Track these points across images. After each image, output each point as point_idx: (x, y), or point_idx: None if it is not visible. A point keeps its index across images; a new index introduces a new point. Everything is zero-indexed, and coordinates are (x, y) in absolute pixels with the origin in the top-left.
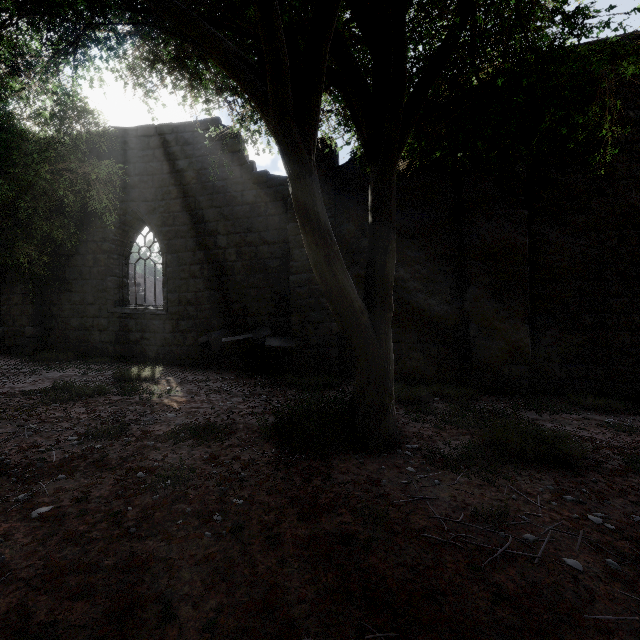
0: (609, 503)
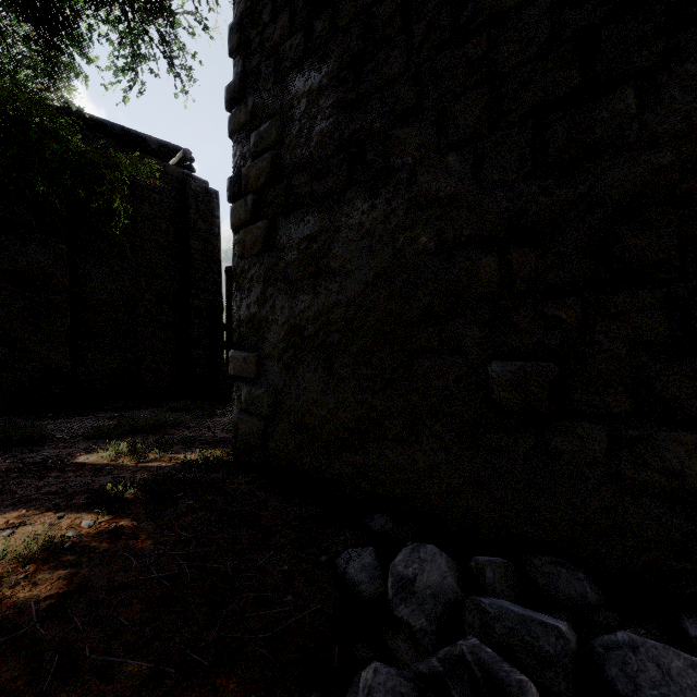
0: (37, 453)
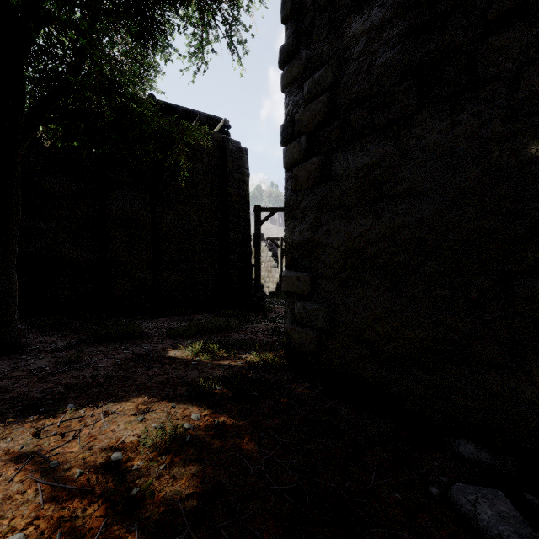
0: (140, 346)
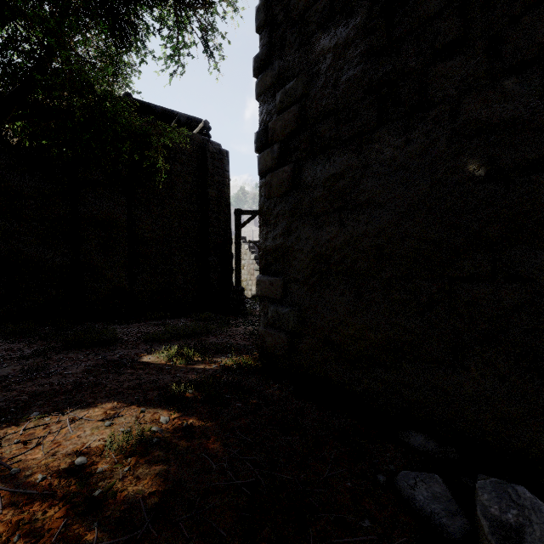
0: (113, 352)
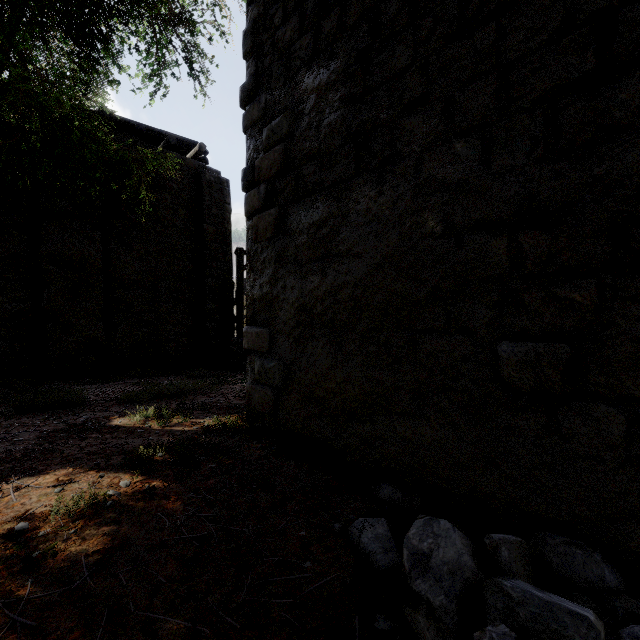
0: (78, 415)
